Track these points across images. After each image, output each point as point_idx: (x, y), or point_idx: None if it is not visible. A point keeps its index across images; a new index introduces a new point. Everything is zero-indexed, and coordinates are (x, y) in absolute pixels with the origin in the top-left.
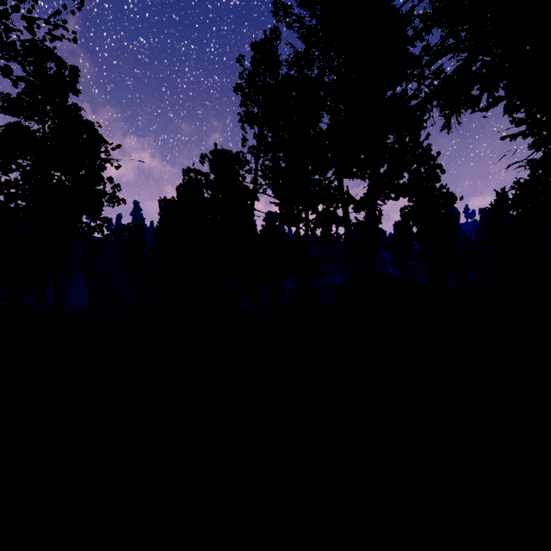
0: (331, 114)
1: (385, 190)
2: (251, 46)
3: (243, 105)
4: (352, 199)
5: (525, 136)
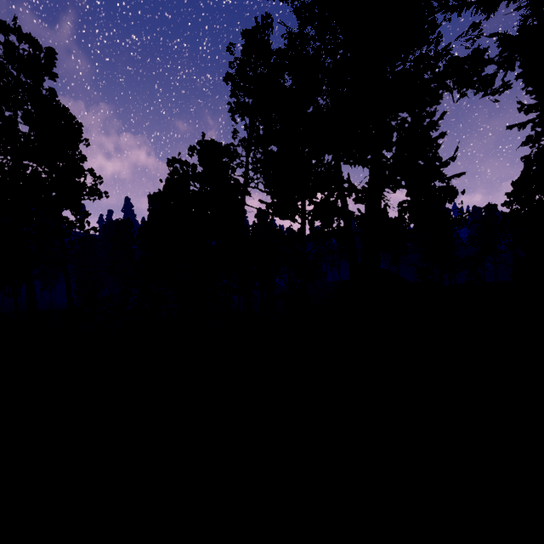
0: (328, 97)
1: (396, 176)
2: (242, 35)
3: (233, 95)
4: (355, 188)
5: (535, 125)
